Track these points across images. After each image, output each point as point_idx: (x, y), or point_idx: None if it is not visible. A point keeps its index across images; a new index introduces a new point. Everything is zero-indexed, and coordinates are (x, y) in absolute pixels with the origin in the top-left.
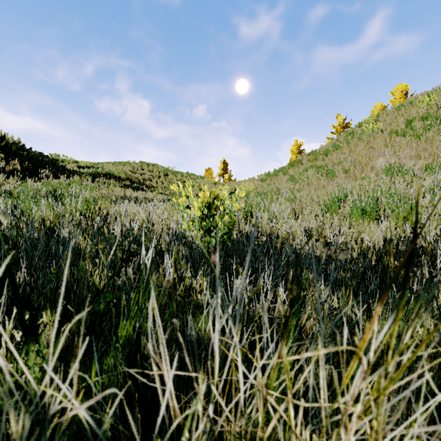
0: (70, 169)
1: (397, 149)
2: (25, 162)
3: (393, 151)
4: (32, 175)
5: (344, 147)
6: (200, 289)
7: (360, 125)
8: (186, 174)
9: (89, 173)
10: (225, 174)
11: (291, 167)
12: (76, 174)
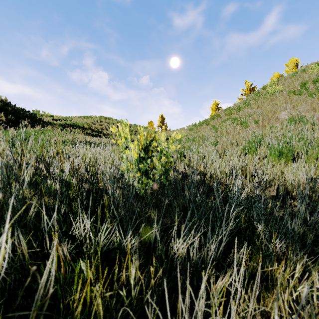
0: (46, 121)
1: (295, 105)
2: (9, 115)
3: (293, 106)
4: (15, 125)
5: (252, 104)
6: (130, 252)
7: (264, 87)
8: (133, 125)
9: (60, 124)
10: (163, 126)
11: (212, 119)
12: (50, 125)
